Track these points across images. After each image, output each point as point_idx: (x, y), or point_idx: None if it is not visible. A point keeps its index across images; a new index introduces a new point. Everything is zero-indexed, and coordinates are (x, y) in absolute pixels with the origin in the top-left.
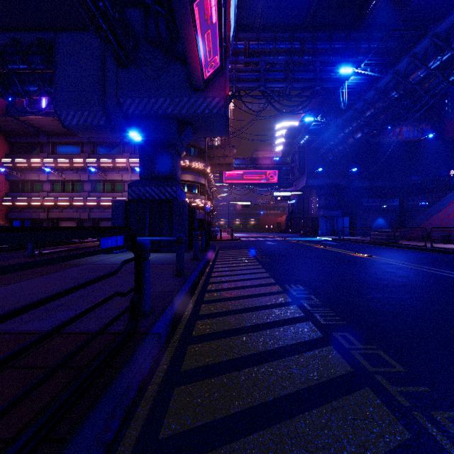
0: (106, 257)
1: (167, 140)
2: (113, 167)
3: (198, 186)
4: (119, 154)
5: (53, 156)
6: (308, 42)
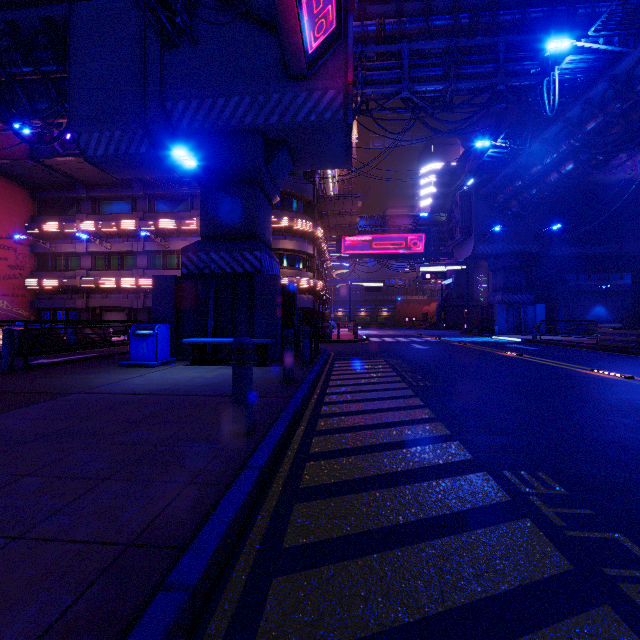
0: (128, 376)
1: (246, 171)
2: (178, 231)
3: (304, 257)
4: (186, 212)
5: (94, 217)
6: (484, 13)
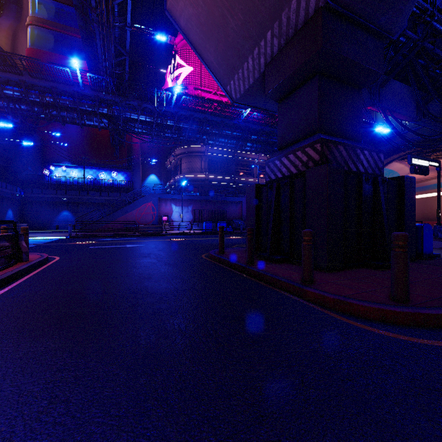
0: None
1: None
2: None
3: None
4: None
5: None
6: None
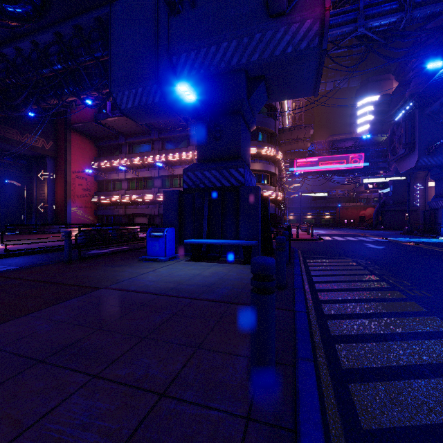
0: (144, 270)
1: (232, 104)
2: (180, 161)
3: (268, 175)
4: (185, 148)
5: (129, 156)
6: None
